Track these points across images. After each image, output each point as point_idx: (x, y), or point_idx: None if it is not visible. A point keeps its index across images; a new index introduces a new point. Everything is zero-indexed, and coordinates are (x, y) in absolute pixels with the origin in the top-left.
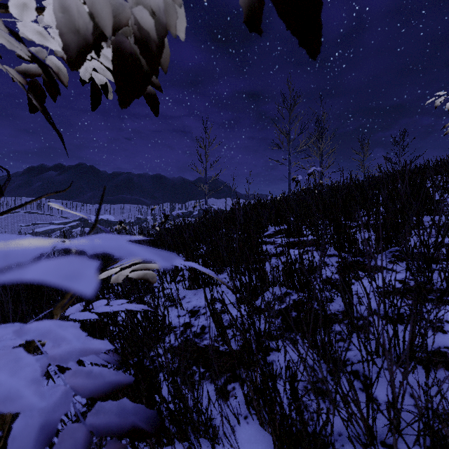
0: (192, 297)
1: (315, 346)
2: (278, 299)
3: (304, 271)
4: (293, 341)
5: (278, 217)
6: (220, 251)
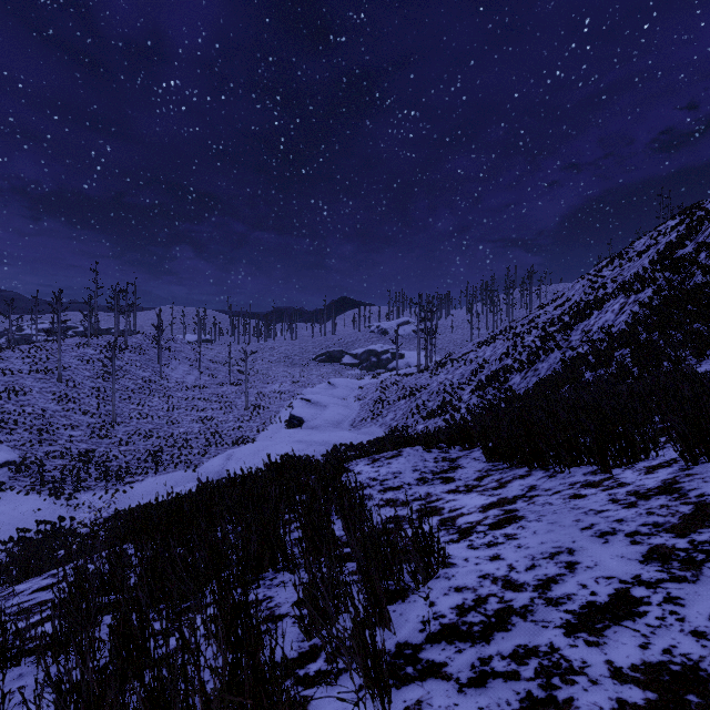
0: None
1: None
2: None
3: None
4: None
5: None
6: None
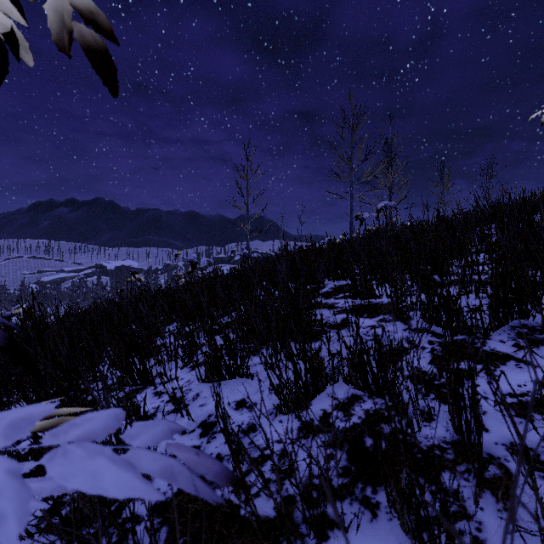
0: (209, 397)
1: (415, 534)
2: (342, 407)
3: (453, 535)
4: (370, 506)
5: (338, 267)
6: (253, 324)
